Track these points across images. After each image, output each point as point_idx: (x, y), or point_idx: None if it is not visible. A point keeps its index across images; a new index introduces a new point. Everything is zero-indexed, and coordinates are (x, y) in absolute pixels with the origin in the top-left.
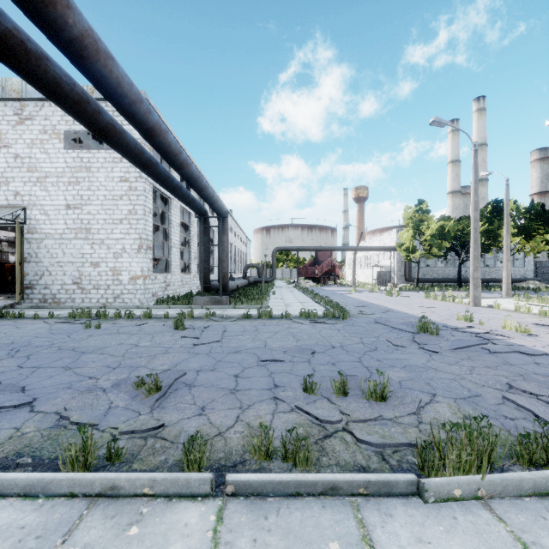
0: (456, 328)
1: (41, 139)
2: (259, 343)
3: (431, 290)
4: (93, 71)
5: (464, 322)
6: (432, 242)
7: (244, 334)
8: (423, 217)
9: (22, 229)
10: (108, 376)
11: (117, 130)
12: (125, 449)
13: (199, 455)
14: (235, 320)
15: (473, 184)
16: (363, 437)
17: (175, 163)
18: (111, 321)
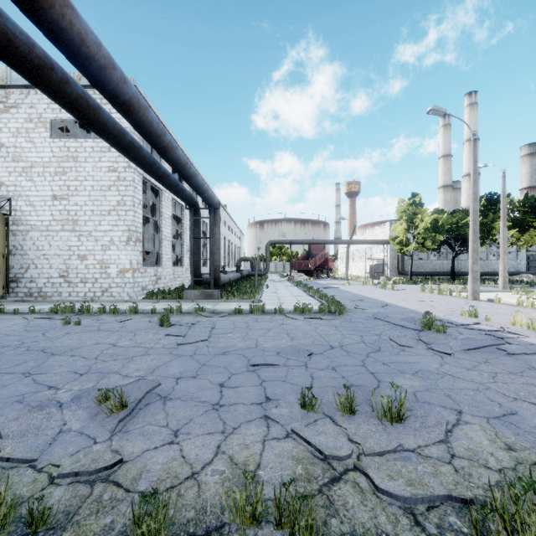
0: (462, 325)
1: (27, 128)
2: (250, 342)
3: (424, 283)
4: (47, 21)
5: (469, 318)
6: (426, 235)
7: (234, 332)
8: (416, 210)
9: (7, 221)
10: (71, 385)
11: (90, 106)
12: (60, 504)
13: (154, 526)
14: (225, 315)
15: (472, 175)
16: (384, 483)
17: (158, 145)
18: (95, 316)
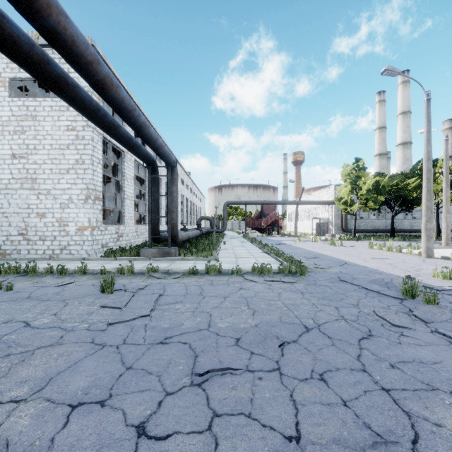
0: (443, 290)
1: None
2: (201, 319)
3: (367, 240)
4: None
5: (444, 281)
6: (368, 196)
7: (185, 301)
8: (360, 173)
9: None
10: None
11: None
12: None
13: None
14: (179, 277)
15: (425, 134)
16: None
17: (92, 78)
18: (39, 278)
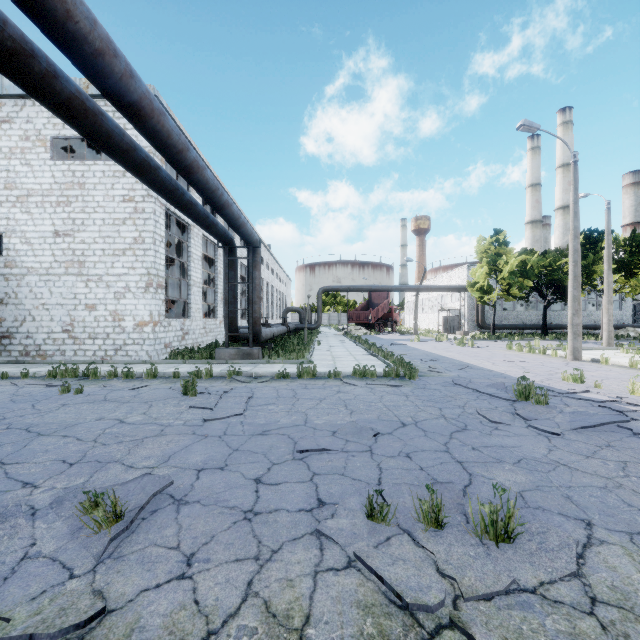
0: (566, 393)
1: (22, 147)
2: (297, 417)
3: (510, 339)
4: None
5: (573, 384)
6: (512, 280)
7: (278, 403)
8: (500, 250)
9: None
10: (55, 480)
11: (88, 110)
12: None
13: None
14: (267, 380)
15: (572, 205)
16: None
17: (180, 164)
18: (103, 381)
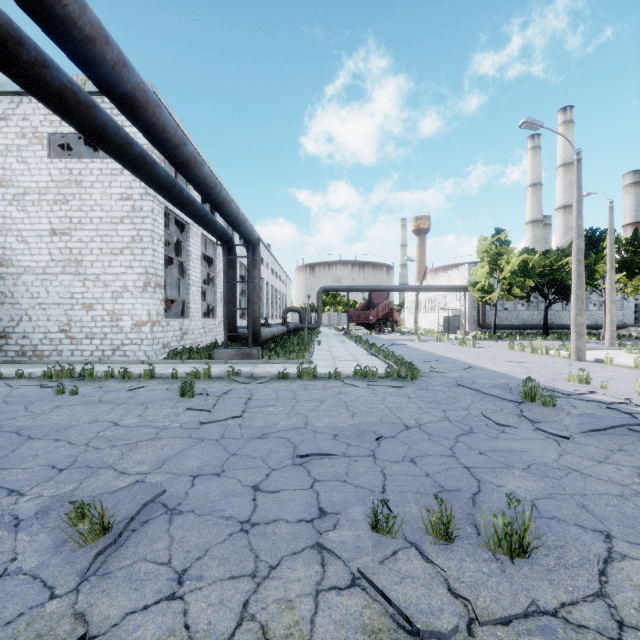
0: (572, 395)
1: (18, 145)
2: (297, 420)
3: (511, 339)
4: None
5: (579, 385)
6: (513, 280)
7: (277, 405)
8: (501, 250)
9: None
10: (42, 488)
11: (81, 101)
12: None
13: None
14: (266, 381)
15: (575, 204)
16: None
17: (177, 159)
18: (99, 382)
